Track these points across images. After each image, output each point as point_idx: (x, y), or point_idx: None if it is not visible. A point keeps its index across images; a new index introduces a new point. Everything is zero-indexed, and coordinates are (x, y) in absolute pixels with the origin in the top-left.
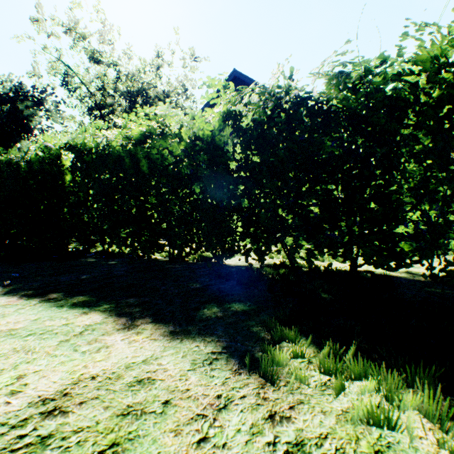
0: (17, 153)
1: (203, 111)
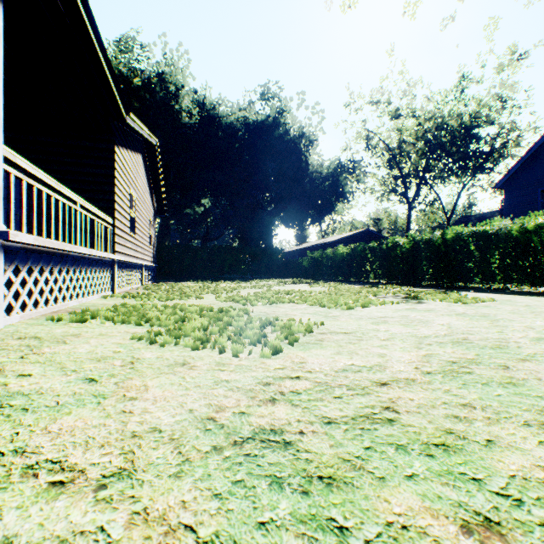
0: (427, 234)
1: (542, 139)
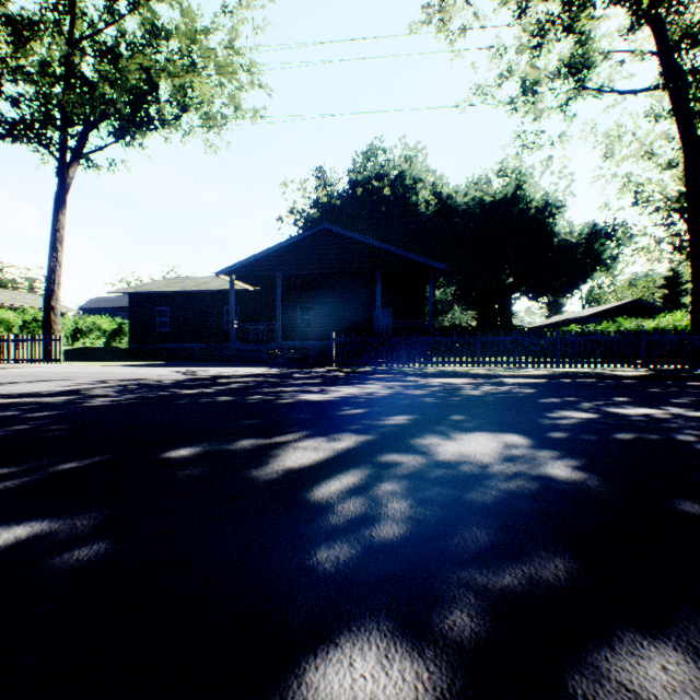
0: (630, 323)
1: None
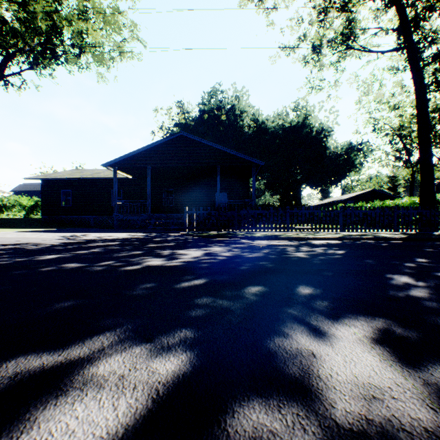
0: (377, 203)
1: None
